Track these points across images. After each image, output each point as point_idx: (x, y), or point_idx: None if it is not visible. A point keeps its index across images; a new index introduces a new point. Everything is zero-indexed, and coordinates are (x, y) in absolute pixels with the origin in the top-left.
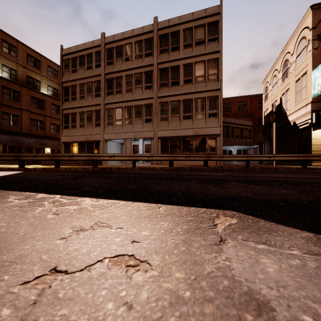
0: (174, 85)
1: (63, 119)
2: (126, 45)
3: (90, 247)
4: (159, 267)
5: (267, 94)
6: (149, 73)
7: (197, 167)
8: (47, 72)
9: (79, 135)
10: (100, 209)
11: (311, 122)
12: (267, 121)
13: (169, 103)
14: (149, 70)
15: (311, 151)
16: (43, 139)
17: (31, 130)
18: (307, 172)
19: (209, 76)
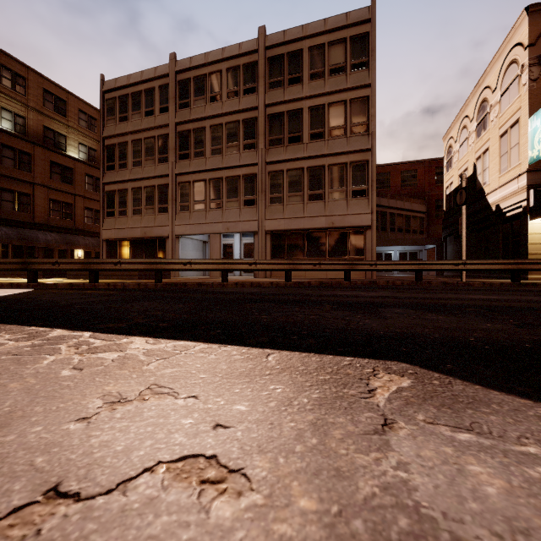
0: (293, 142)
1: (106, 201)
2: (212, 74)
3: (133, 437)
4: (265, 485)
5: (451, 157)
6: (251, 122)
7: (333, 281)
8: (79, 121)
9: (133, 228)
10: (159, 360)
11: (526, 205)
12: (450, 204)
13: (284, 173)
14: (251, 117)
15: (527, 255)
16: (72, 234)
17: (51, 219)
18: (521, 291)
19: (354, 127)
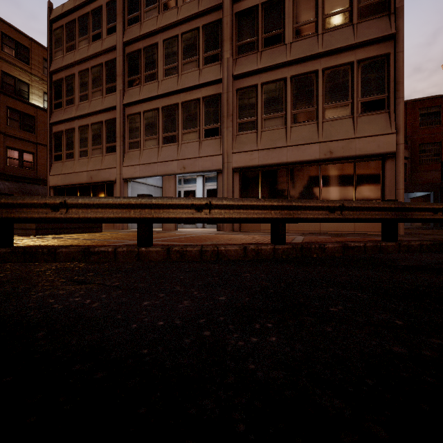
0: (271, 45)
1: (53, 143)
2: None
3: None
4: None
5: None
6: (214, 27)
7: (368, 244)
8: (43, 70)
9: (79, 172)
10: None
11: None
12: None
13: (258, 89)
14: (214, 20)
15: None
16: (33, 184)
17: (8, 168)
18: None
19: (364, 8)
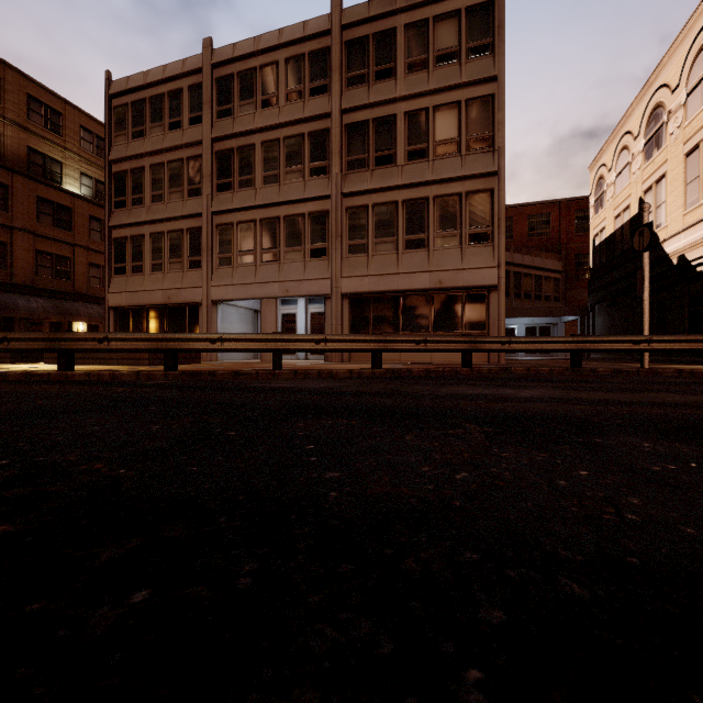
0: (382, 165)
1: (113, 252)
2: (265, 68)
3: None
4: None
5: (602, 193)
6: (321, 136)
7: (446, 369)
8: (80, 142)
9: (151, 290)
10: None
11: None
12: (601, 259)
13: (370, 210)
14: (321, 128)
15: None
16: (69, 300)
17: (39, 279)
18: None
19: (471, 141)
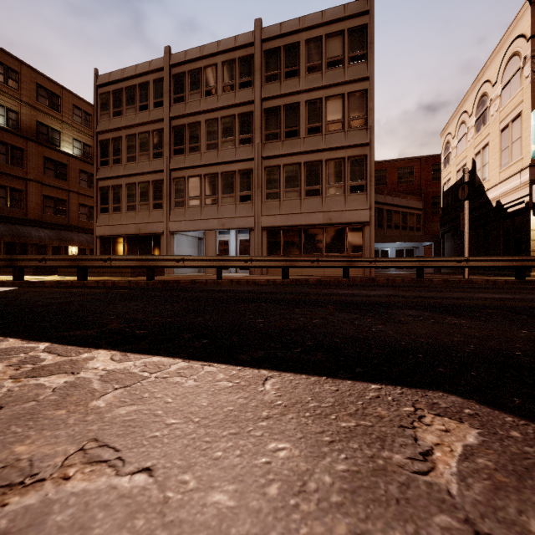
0: (290, 137)
1: (99, 197)
2: (207, 68)
3: None
4: None
5: (449, 153)
6: (247, 116)
7: (332, 279)
8: (73, 116)
9: (127, 224)
10: (117, 389)
11: (529, 200)
12: (448, 201)
13: (281, 168)
14: (247, 111)
15: (530, 252)
16: (66, 230)
17: (45, 216)
18: (531, 289)
19: (352, 121)
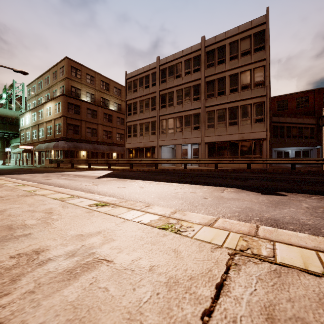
0: (220, 95)
1: (127, 130)
2: (177, 64)
3: (183, 191)
4: (202, 193)
5: None
6: (197, 86)
7: (241, 169)
8: (114, 92)
9: (139, 142)
10: (179, 186)
11: None
12: None
13: (215, 112)
14: (197, 84)
15: None
16: (111, 145)
17: (104, 139)
18: None
19: (255, 83)
